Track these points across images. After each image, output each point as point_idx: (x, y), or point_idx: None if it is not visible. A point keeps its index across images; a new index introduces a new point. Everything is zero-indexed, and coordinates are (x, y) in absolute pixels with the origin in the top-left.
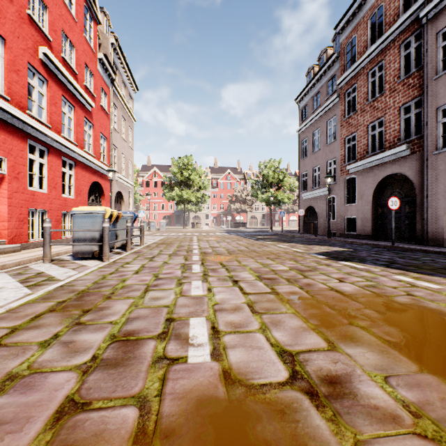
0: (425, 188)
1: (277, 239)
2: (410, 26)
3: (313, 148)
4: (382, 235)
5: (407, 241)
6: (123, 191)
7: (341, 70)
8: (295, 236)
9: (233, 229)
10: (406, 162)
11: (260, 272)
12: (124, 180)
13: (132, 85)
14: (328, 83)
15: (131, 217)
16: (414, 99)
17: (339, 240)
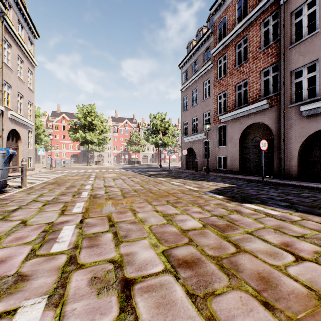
0: (282, 134)
1: (167, 174)
2: (269, 7)
3: (192, 103)
4: (246, 171)
5: (266, 175)
6: (20, 129)
7: (214, 43)
8: (180, 171)
9: (129, 165)
10: (266, 113)
11: (167, 240)
12: (20, 118)
13: (32, 30)
14: (204, 53)
15: (2, 154)
16: (272, 65)
17: (216, 175)
